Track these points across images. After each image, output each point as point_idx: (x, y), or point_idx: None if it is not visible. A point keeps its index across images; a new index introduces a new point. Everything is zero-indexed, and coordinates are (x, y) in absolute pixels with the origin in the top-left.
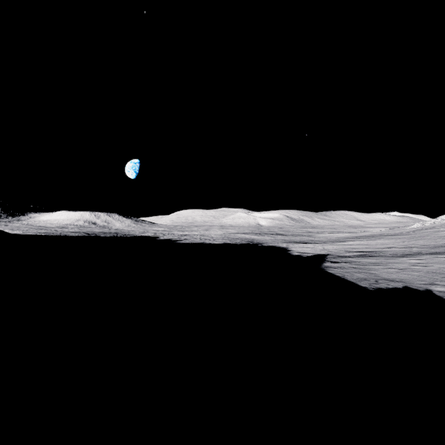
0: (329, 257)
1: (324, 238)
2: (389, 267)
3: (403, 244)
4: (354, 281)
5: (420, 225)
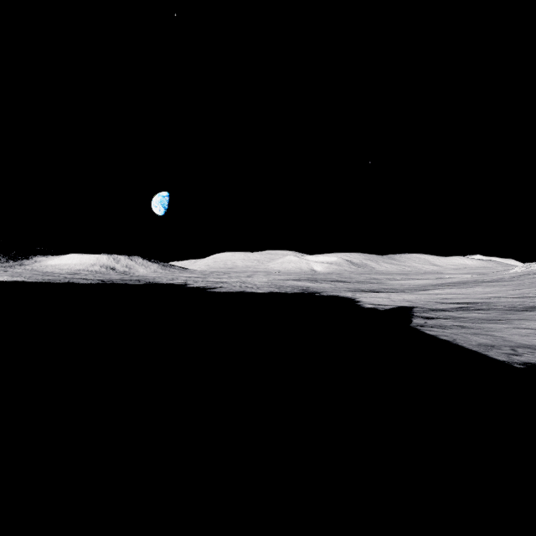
0: (417, 311)
1: (399, 286)
2: (517, 326)
3: (514, 293)
4: (478, 349)
5: (523, 269)
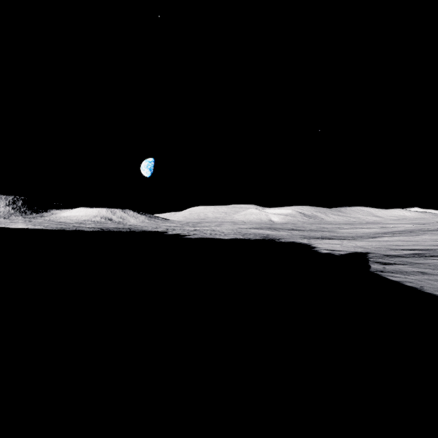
0: (372, 256)
1: (349, 234)
2: None
3: None
4: None
5: None
